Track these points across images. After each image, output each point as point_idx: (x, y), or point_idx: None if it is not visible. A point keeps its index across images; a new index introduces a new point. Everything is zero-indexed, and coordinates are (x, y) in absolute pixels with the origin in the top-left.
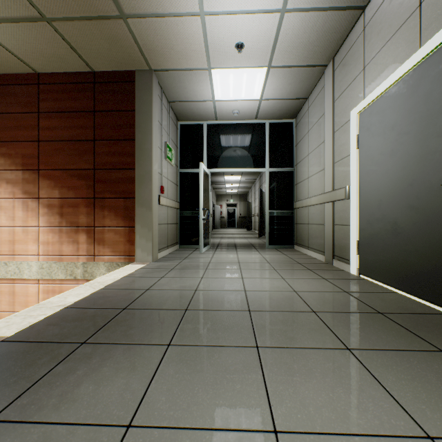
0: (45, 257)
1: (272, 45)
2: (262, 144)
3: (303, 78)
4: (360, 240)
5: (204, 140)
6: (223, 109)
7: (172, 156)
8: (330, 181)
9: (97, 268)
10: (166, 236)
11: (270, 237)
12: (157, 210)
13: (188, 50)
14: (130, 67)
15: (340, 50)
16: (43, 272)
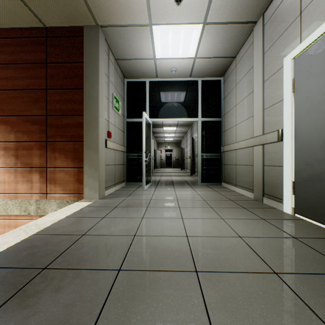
0: (1, 195)
1: None
2: (195, 98)
3: (234, 36)
4: (296, 181)
5: (146, 94)
6: (162, 67)
7: (119, 107)
8: (260, 126)
9: (49, 205)
10: (114, 175)
11: (202, 175)
12: (104, 152)
13: (131, 3)
14: (79, 22)
15: (271, 4)
16: None
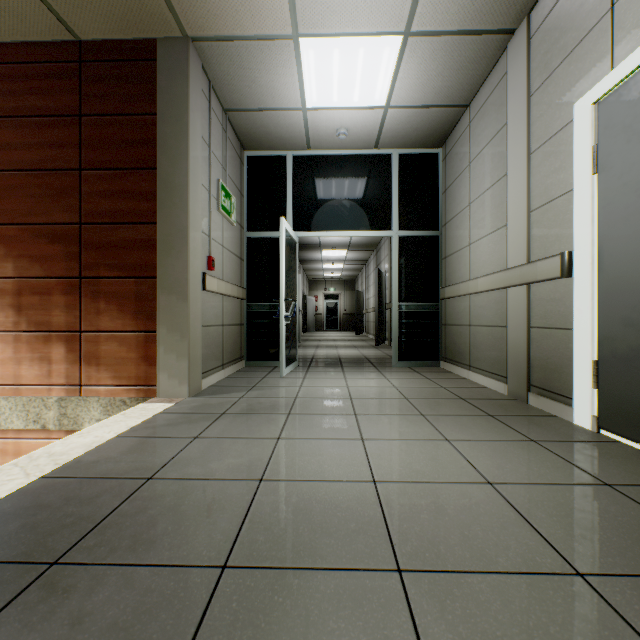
0: None
1: None
2: (386, 190)
3: (467, 60)
4: (602, 360)
5: (287, 183)
6: (320, 127)
7: (231, 207)
8: (521, 247)
9: (85, 408)
10: (220, 347)
11: (400, 347)
12: (200, 300)
13: None
14: (147, 30)
15: None
16: None
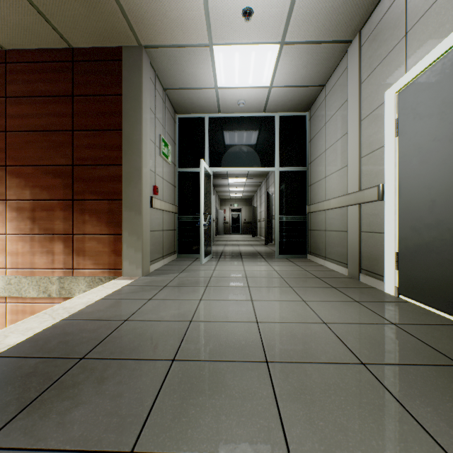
0: (13, 270)
1: (287, 11)
2: (271, 140)
3: (322, 58)
4: (400, 252)
5: (205, 135)
6: (227, 99)
7: (168, 152)
8: (356, 180)
9: (76, 284)
10: (161, 245)
11: (280, 245)
12: (149, 214)
13: (185, 18)
14: (116, 42)
15: (370, 19)
16: (10, 289)
